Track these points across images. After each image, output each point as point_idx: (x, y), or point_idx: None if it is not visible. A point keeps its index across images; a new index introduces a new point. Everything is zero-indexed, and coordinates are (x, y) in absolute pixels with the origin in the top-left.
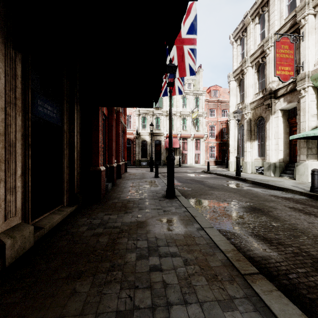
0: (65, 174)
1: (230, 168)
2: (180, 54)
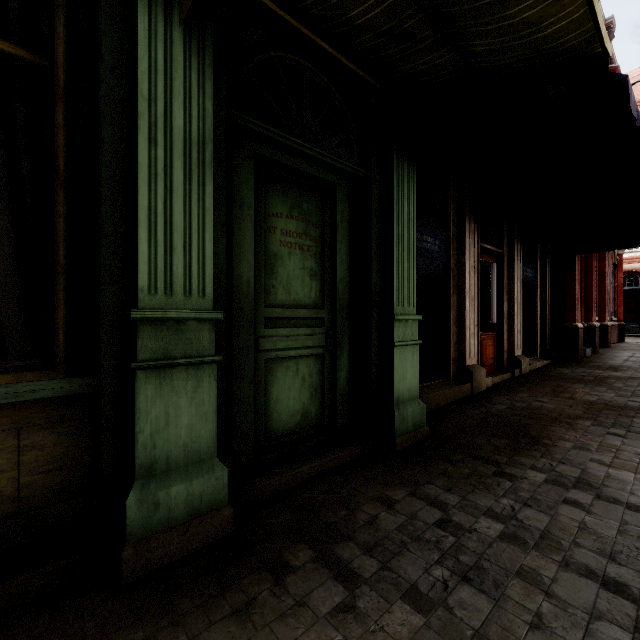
0: (538, 328)
1: None
2: None
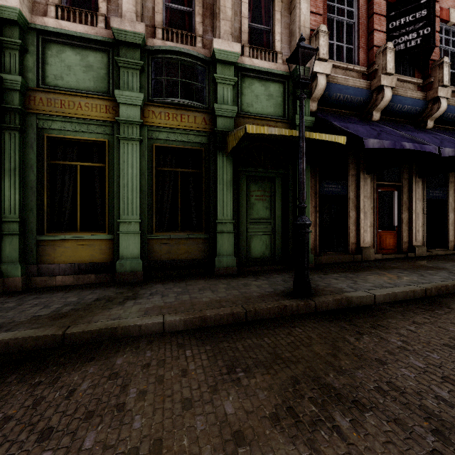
0: (449, 229)
1: None
2: None
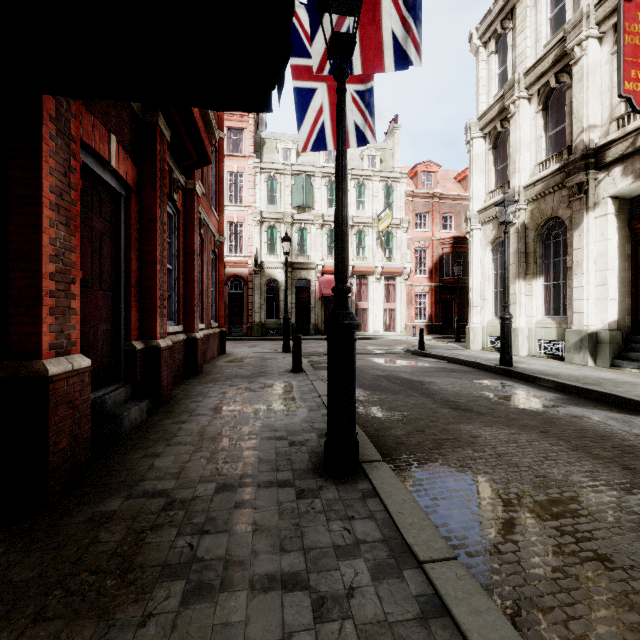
0: None
1: (473, 342)
2: None
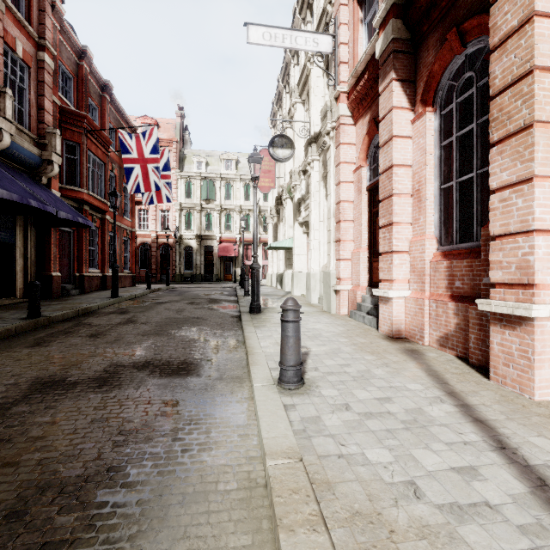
0: (18, 276)
1: (268, 282)
2: (145, 172)
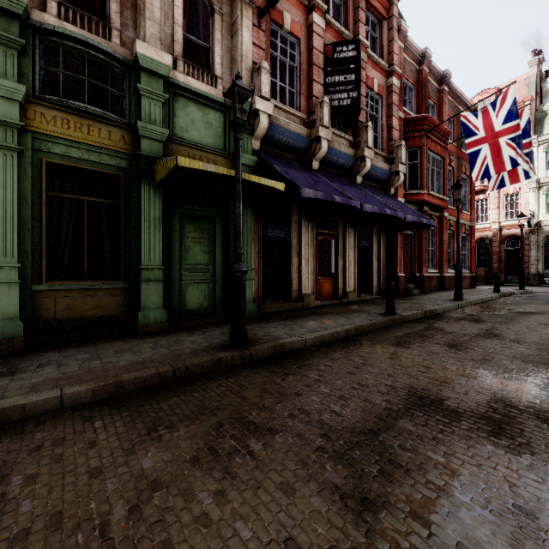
0: (374, 276)
1: None
2: (495, 149)
